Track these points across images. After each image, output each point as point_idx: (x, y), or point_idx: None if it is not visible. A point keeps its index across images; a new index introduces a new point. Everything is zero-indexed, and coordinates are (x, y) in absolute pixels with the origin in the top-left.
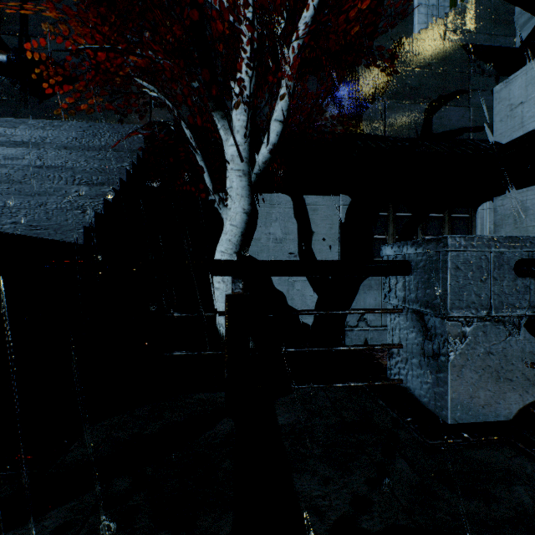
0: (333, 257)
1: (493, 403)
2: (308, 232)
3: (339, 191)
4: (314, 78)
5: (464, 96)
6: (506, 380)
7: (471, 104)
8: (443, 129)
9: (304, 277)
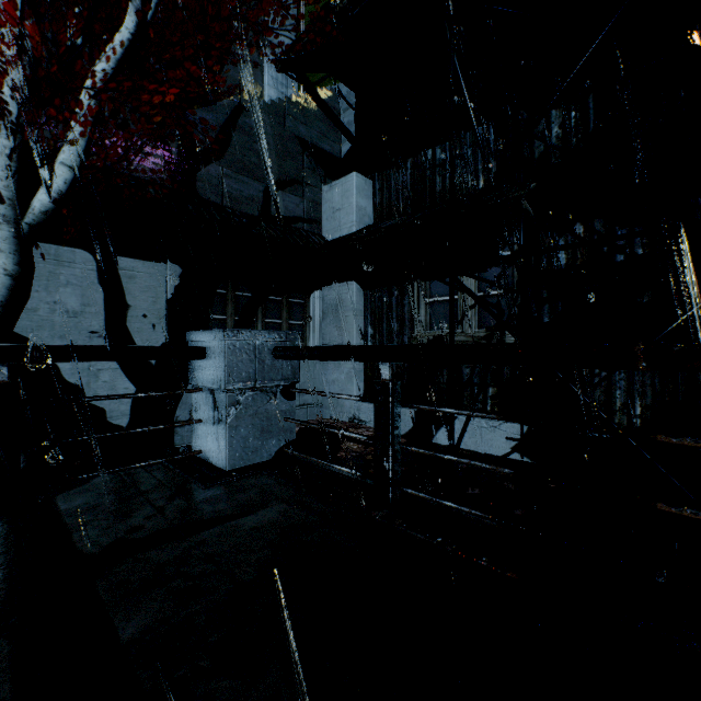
0: (158, 339)
1: (260, 449)
2: (122, 305)
3: (167, 259)
4: (131, 106)
5: (299, 187)
6: (268, 432)
7: (306, 196)
8: (281, 213)
9: (116, 364)
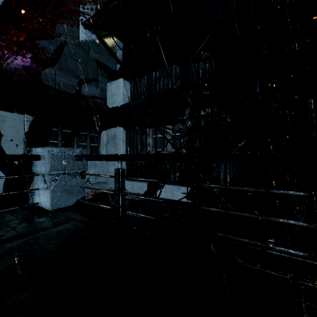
0: (19, 152)
1: (67, 200)
2: None
3: (25, 112)
4: (4, 34)
5: (96, 82)
6: (72, 193)
7: (99, 87)
8: (86, 94)
9: None
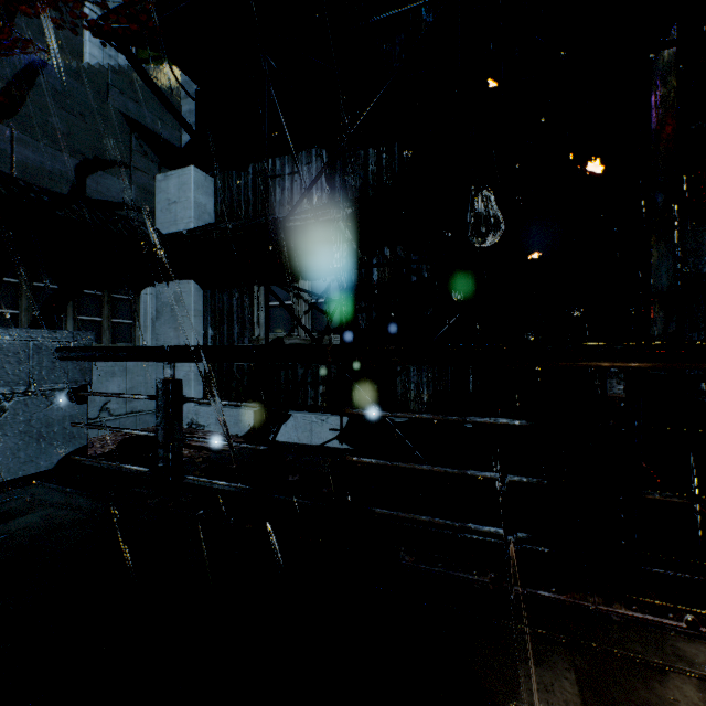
0: None
1: (36, 459)
2: None
3: None
4: None
5: (126, 170)
6: (49, 439)
7: (134, 182)
8: (101, 196)
9: None
